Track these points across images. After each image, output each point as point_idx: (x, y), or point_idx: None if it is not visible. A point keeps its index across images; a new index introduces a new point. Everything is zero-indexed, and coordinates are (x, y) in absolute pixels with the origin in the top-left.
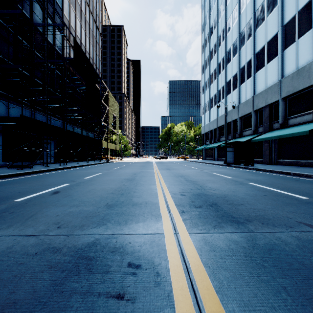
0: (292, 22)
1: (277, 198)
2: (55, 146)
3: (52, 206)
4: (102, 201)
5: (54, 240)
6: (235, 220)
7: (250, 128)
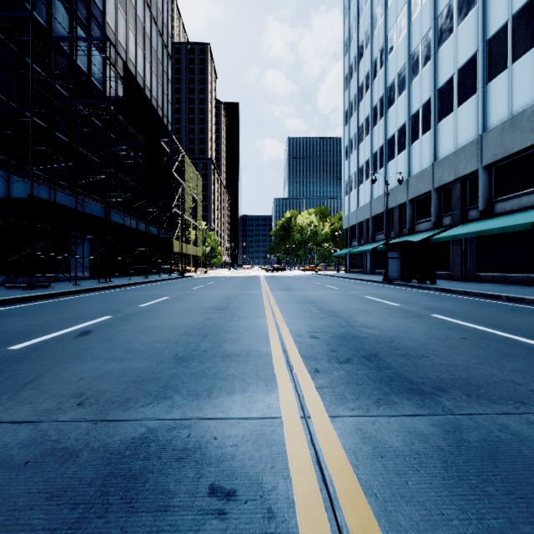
0: (502, 34)
1: (486, 344)
2: (90, 249)
3: (73, 359)
4: (168, 350)
5: (66, 433)
6: (416, 388)
7: (428, 218)
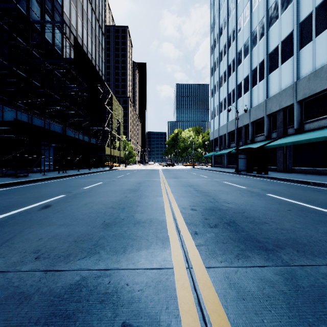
0: (309, 19)
1: (304, 214)
2: (54, 153)
3: (37, 225)
4: (99, 218)
5: (24, 281)
6: (262, 246)
7: (263, 133)
